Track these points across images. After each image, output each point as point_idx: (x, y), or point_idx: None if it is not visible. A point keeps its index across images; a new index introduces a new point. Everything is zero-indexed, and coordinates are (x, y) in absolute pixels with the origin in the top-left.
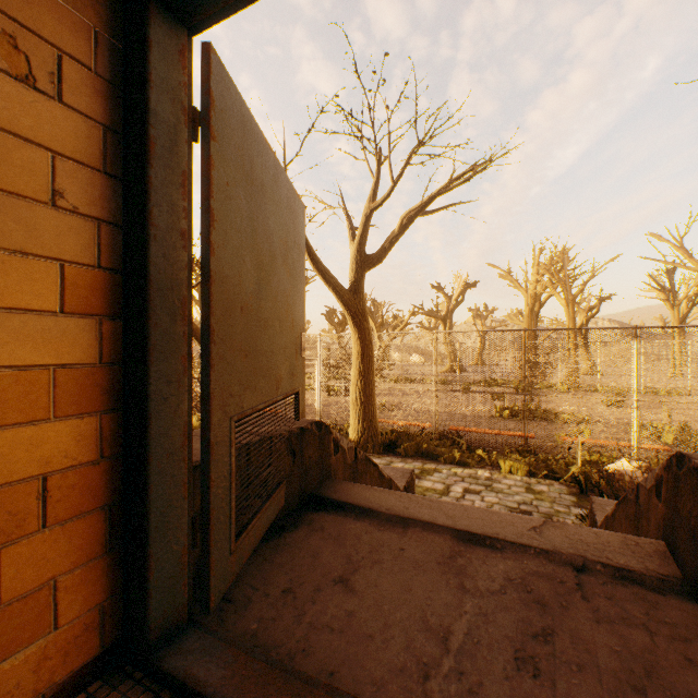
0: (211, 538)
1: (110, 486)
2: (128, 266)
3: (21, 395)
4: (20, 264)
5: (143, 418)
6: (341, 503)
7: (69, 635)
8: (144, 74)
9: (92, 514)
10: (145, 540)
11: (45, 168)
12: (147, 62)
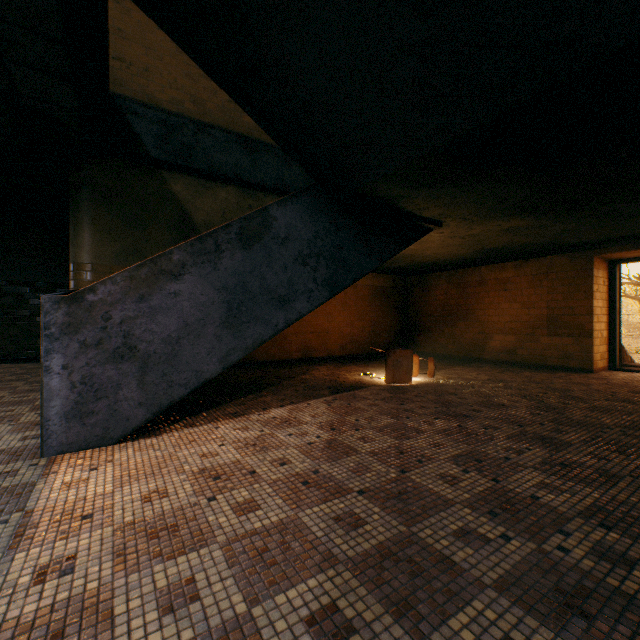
0: (620, 354)
1: (607, 341)
2: (609, 307)
3: (603, 326)
4: (603, 309)
5: (614, 331)
6: (634, 366)
7: (605, 361)
8: (614, 277)
9: (606, 345)
10: (615, 350)
11: (604, 295)
12: (615, 275)
